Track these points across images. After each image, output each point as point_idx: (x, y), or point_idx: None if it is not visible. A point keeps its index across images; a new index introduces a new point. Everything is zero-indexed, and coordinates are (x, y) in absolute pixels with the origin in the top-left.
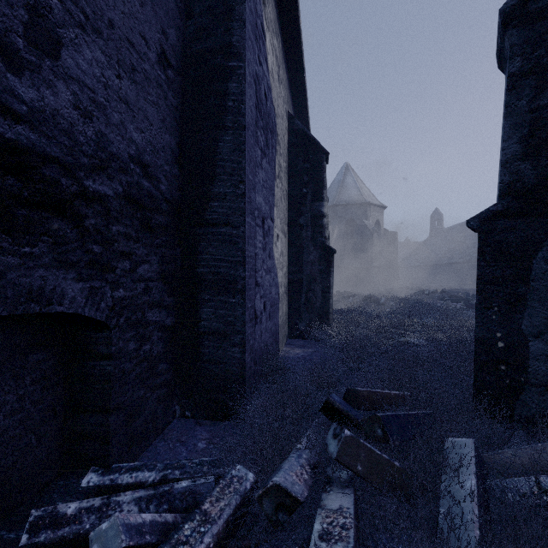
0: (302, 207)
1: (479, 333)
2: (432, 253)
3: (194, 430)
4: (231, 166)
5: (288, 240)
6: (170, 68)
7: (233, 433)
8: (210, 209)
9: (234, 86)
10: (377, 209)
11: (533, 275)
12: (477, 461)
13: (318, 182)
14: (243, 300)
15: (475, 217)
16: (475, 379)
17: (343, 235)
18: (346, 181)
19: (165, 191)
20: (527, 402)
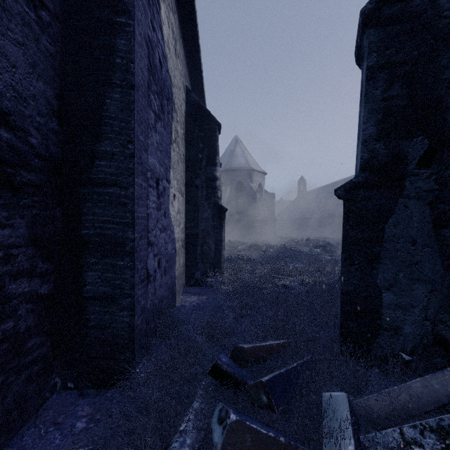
0: (198, 170)
1: (345, 286)
2: (299, 209)
3: (75, 405)
4: (119, 125)
5: (185, 199)
6: (45, 10)
7: (117, 407)
8: (95, 168)
9: (122, 42)
10: (259, 174)
11: (386, 237)
12: (352, 418)
13: (211, 149)
14: (132, 262)
15: (341, 187)
16: (341, 326)
17: (234, 194)
18: (236, 150)
19: (38, 145)
20: (381, 344)
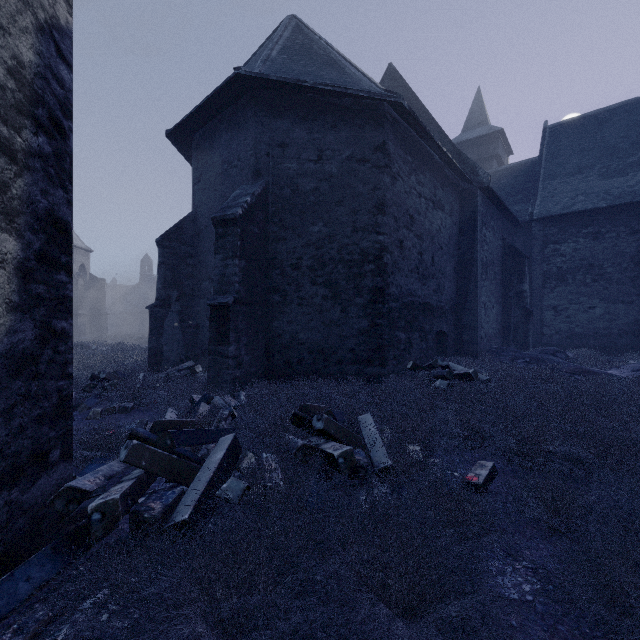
0: None
1: (150, 346)
2: (143, 300)
3: None
4: None
5: None
6: None
7: None
8: None
9: None
10: (82, 252)
11: (165, 326)
12: (144, 376)
13: None
14: None
15: (149, 306)
16: (149, 362)
17: None
18: None
19: None
20: (164, 366)
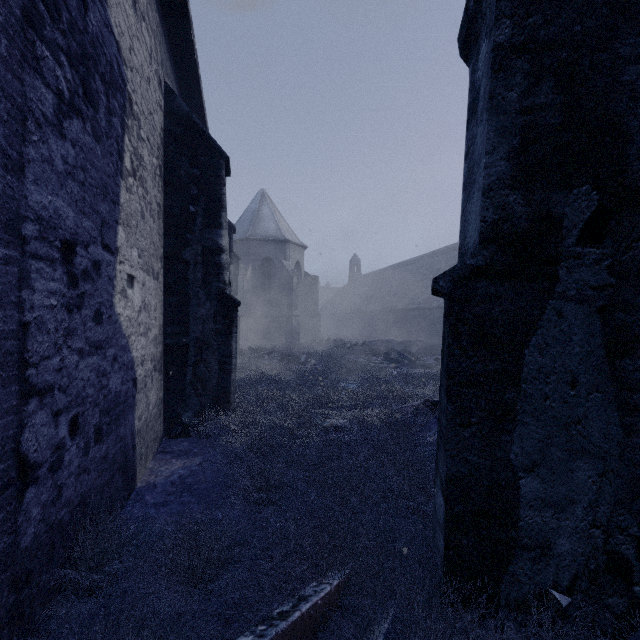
0: (188, 234)
1: (453, 467)
2: (352, 300)
3: None
4: None
5: (164, 283)
6: None
7: None
8: None
9: None
10: (297, 248)
11: (526, 372)
12: None
13: (213, 200)
14: None
15: (446, 274)
16: (447, 545)
17: (259, 276)
18: (262, 211)
19: None
20: (518, 576)
